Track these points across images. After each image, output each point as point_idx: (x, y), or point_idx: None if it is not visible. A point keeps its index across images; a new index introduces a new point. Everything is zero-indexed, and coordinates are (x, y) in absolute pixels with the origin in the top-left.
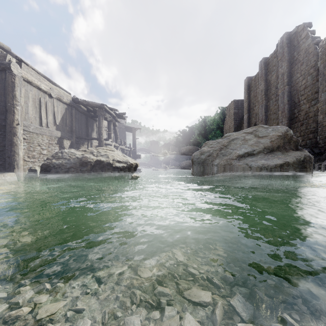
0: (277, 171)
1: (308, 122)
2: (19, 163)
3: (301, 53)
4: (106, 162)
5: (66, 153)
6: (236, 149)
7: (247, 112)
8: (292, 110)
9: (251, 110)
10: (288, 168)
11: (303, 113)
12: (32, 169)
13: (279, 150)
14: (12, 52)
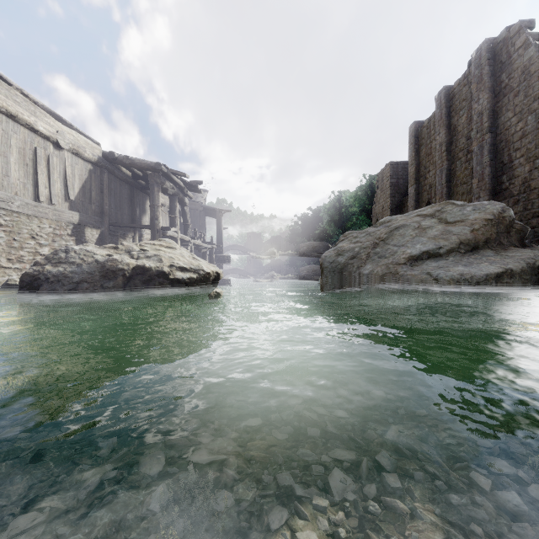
0: (490, 287)
1: (529, 197)
2: None
3: (516, 74)
4: (155, 270)
5: (75, 252)
6: (405, 245)
7: (414, 183)
8: (498, 177)
9: (422, 179)
10: (511, 281)
11: (519, 181)
12: (9, 285)
13: (489, 246)
14: None
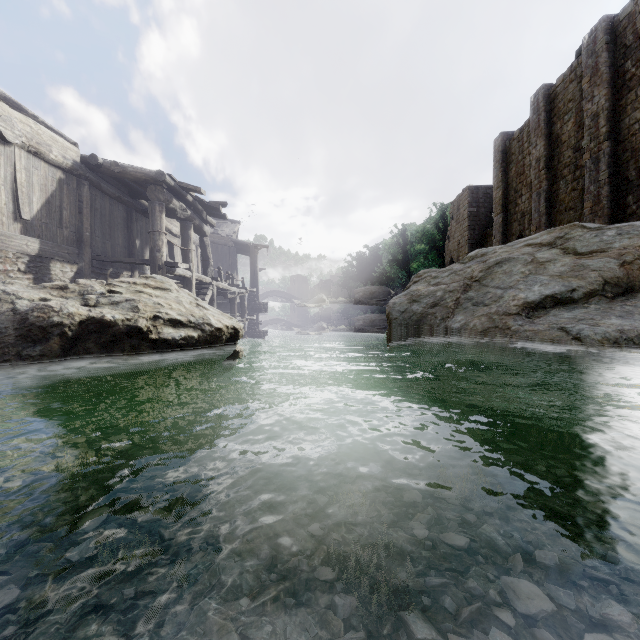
0: None
1: None
2: None
3: None
4: (124, 324)
5: None
6: (515, 287)
7: (501, 211)
8: (620, 199)
9: (511, 206)
10: None
11: None
12: None
13: None
14: None
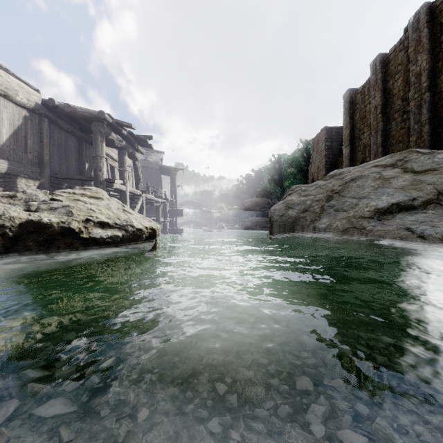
0: None
1: None
2: None
3: None
4: (59, 226)
5: None
6: (367, 197)
7: (348, 144)
8: (437, 134)
9: (356, 141)
10: None
11: None
12: None
13: None
14: None
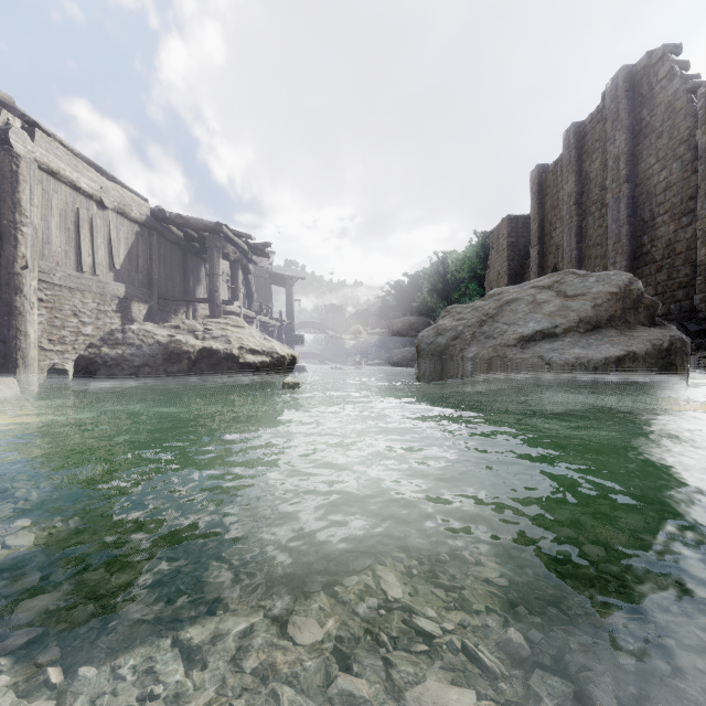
0: (609, 373)
1: (674, 264)
2: (27, 354)
3: (658, 111)
4: (224, 352)
5: (133, 333)
6: (516, 323)
7: (537, 243)
8: (638, 238)
9: (547, 239)
10: (633, 366)
11: (663, 244)
12: (57, 369)
13: (613, 325)
14: (19, 108)
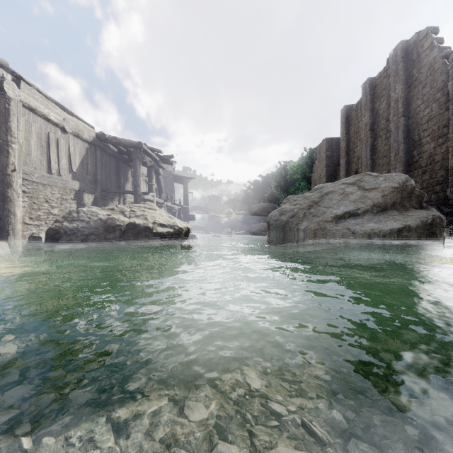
0: (393, 239)
1: (434, 169)
2: (15, 227)
3: (423, 70)
4: (143, 225)
5: (84, 213)
6: (332, 207)
7: (345, 155)
8: (410, 152)
9: (351, 153)
10: (409, 234)
11: (426, 156)
12: (34, 237)
13: (395, 208)
14: (11, 68)
